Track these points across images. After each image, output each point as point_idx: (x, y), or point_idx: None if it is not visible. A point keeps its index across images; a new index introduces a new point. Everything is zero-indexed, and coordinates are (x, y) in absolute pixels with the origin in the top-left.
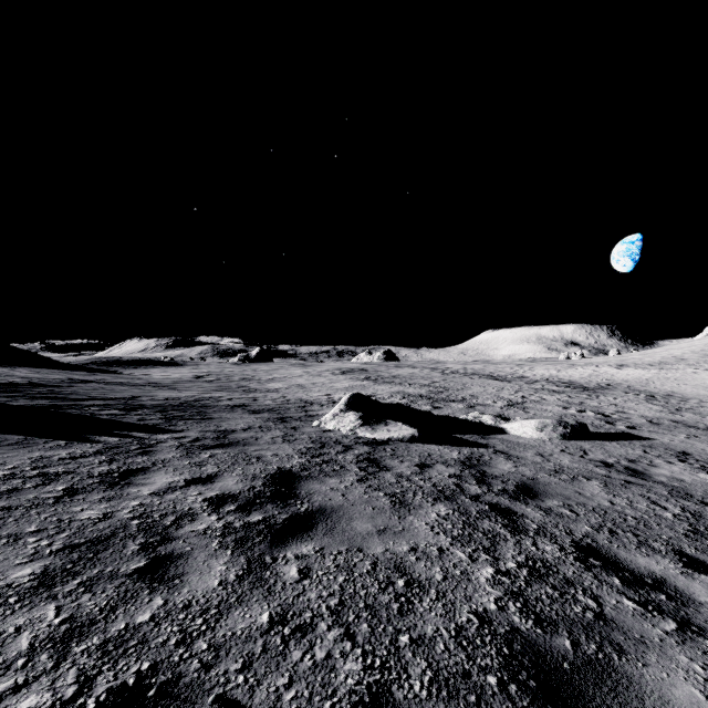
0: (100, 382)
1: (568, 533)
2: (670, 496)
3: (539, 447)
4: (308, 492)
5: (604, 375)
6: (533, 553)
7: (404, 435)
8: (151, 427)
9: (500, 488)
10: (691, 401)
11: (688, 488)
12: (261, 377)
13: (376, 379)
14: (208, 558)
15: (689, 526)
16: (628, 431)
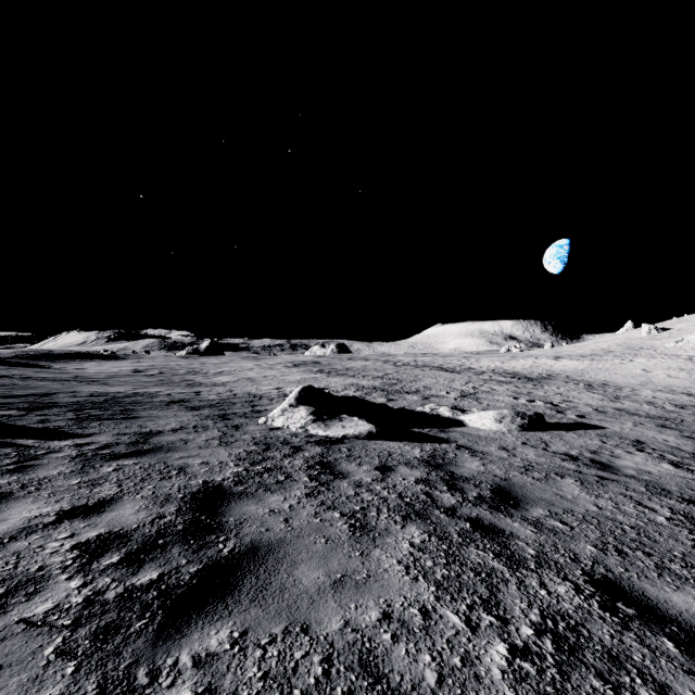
0: (14, 377)
1: (573, 560)
2: (650, 493)
3: (500, 440)
4: (238, 520)
5: (544, 366)
6: (547, 602)
7: (360, 431)
8: (49, 431)
9: (475, 495)
10: (625, 389)
11: (660, 482)
12: (209, 371)
13: (330, 372)
14: (22, 690)
15: (690, 533)
16: (580, 421)
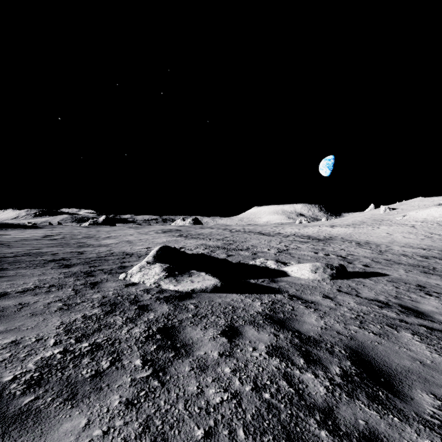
0: None
1: None
2: None
3: (320, 288)
4: None
5: (325, 231)
6: None
7: (207, 285)
8: None
9: (339, 371)
10: (382, 246)
11: None
12: (100, 236)
13: (187, 236)
14: None
15: None
16: (367, 269)
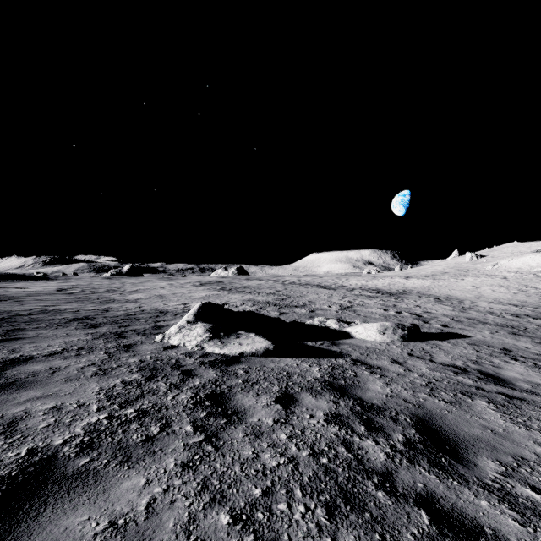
0: None
1: None
2: None
3: (388, 351)
4: None
5: (398, 284)
6: None
7: (257, 348)
8: None
9: (402, 438)
10: (466, 301)
11: None
12: (126, 289)
13: (230, 289)
14: None
15: None
16: (446, 330)
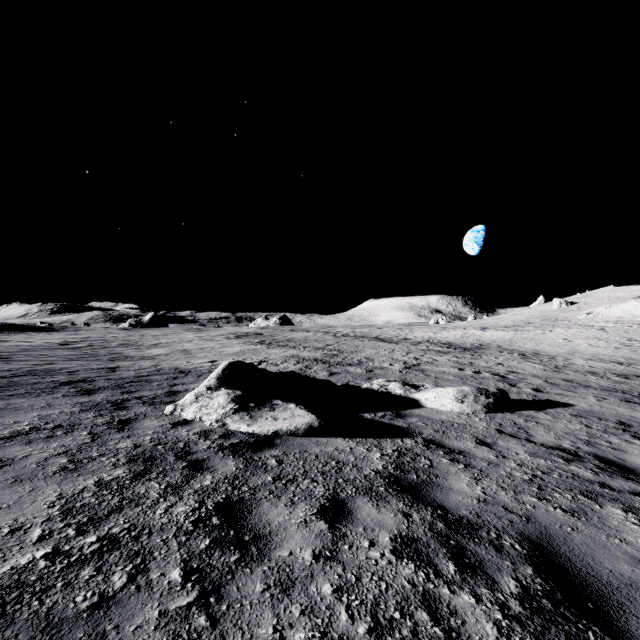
0: None
1: None
2: None
3: (470, 427)
4: None
5: (474, 336)
6: None
7: (298, 425)
8: None
9: (515, 587)
10: (558, 358)
11: None
12: (145, 343)
13: (270, 343)
14: None
15: None
16: (540, 395)
